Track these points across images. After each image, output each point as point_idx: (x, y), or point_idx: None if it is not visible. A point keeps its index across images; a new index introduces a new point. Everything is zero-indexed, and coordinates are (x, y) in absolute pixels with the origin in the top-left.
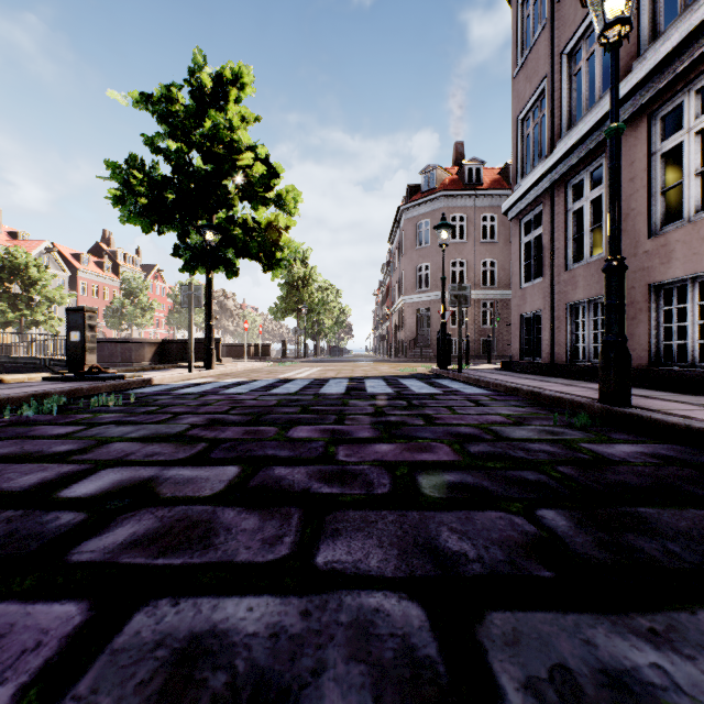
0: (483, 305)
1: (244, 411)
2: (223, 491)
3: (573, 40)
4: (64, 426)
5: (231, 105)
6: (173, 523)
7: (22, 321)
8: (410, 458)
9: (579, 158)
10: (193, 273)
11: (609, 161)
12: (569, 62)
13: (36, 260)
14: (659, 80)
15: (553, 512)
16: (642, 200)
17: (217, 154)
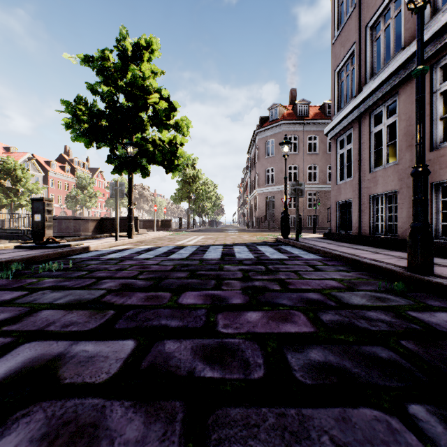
0: (308, 194)
1: (148, 276)
2: (117, 374)
3: (374, 17)
4: (12, 291)
5: (145, 63)
6: (59, 428)
7: (12, 205)
8: (276, 329)
9: (379, 97)
10: (120, 174)
11: (416, 94)
12: (371, 32)
13: (21, 165)
14: (439, 41)
15: (423, 409)
16: (426, 125)
17: (135, 95)
